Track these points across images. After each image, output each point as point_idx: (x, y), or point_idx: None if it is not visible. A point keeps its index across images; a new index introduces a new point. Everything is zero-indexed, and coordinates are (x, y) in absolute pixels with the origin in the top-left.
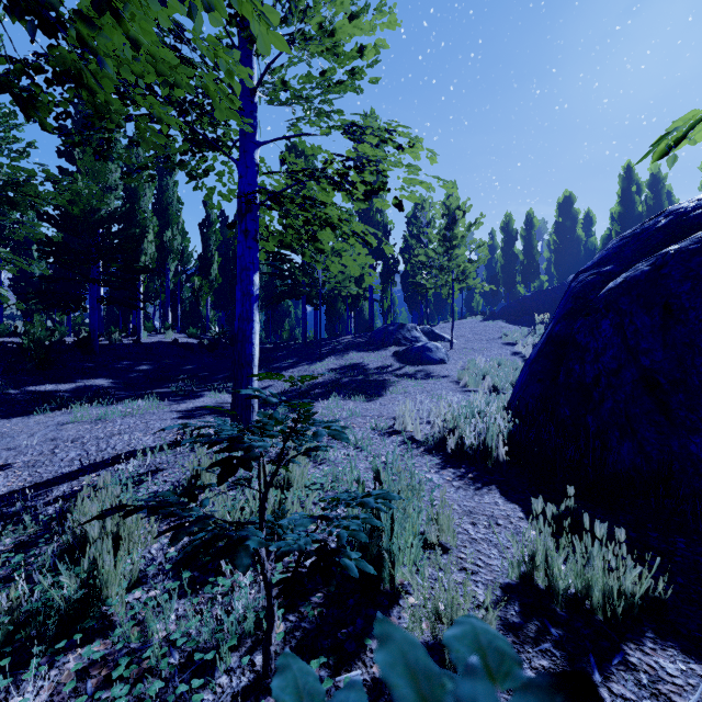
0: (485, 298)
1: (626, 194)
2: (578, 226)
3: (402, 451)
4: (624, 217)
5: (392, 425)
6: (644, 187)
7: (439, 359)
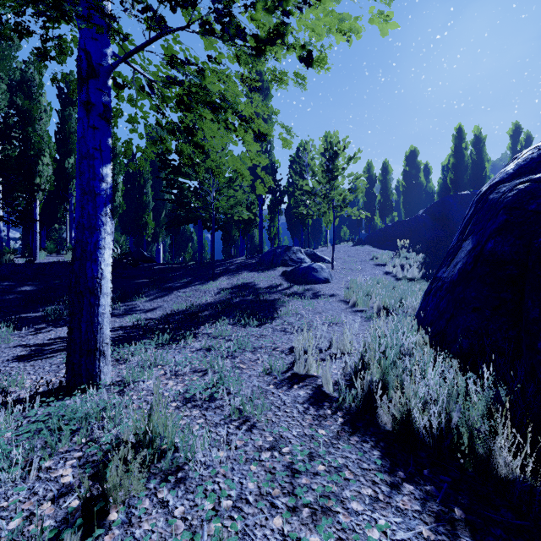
0: (350, 229)
1: (458, 149)
2: (421, 174)
3: (312, 426)
4: (456, 167)
5: (289, 363)
6: (468, 145)
7: (324, 278)
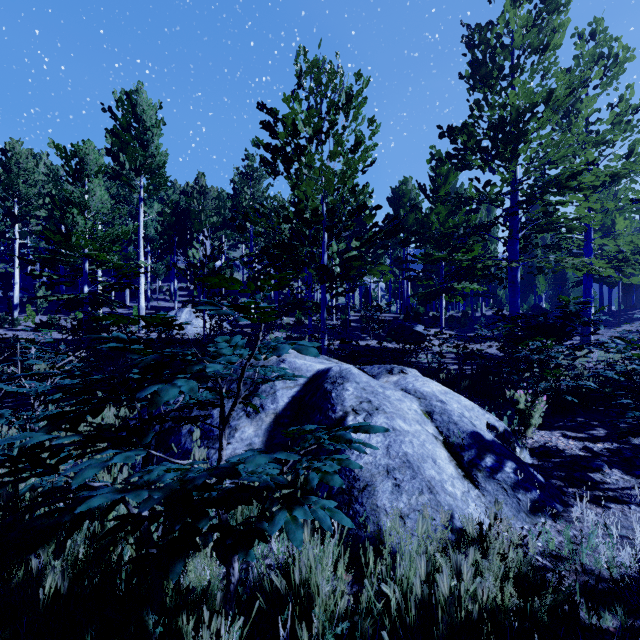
0: None
1: None
2: None
3: None
4: None
5: None
6: None
7: None
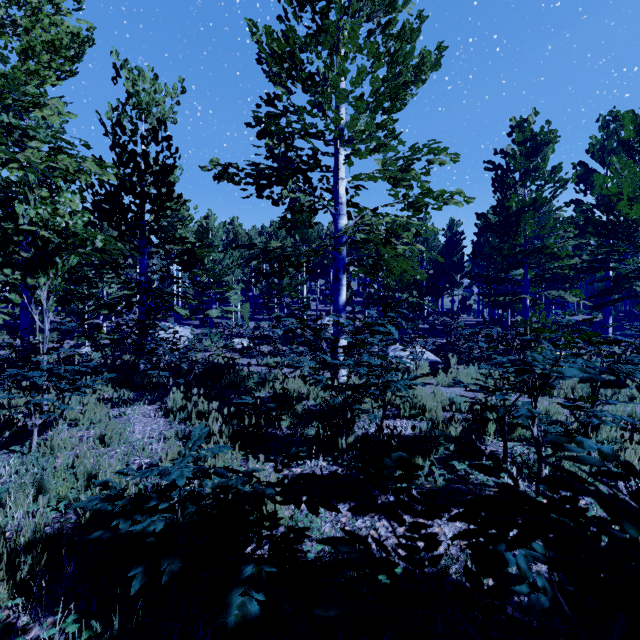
0: None
1: None
2: None
3: None
4: None
5: None
6: None
7: None
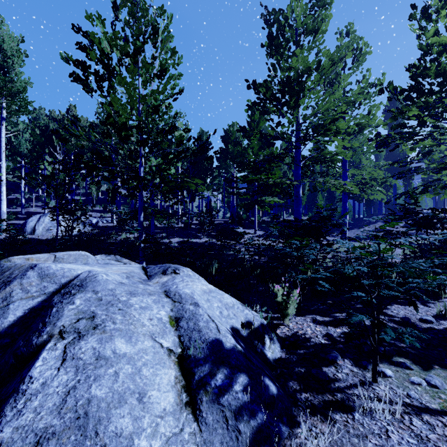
0: None
1: None
2: None
3: None
4: None
5: None
6: None
7: None
